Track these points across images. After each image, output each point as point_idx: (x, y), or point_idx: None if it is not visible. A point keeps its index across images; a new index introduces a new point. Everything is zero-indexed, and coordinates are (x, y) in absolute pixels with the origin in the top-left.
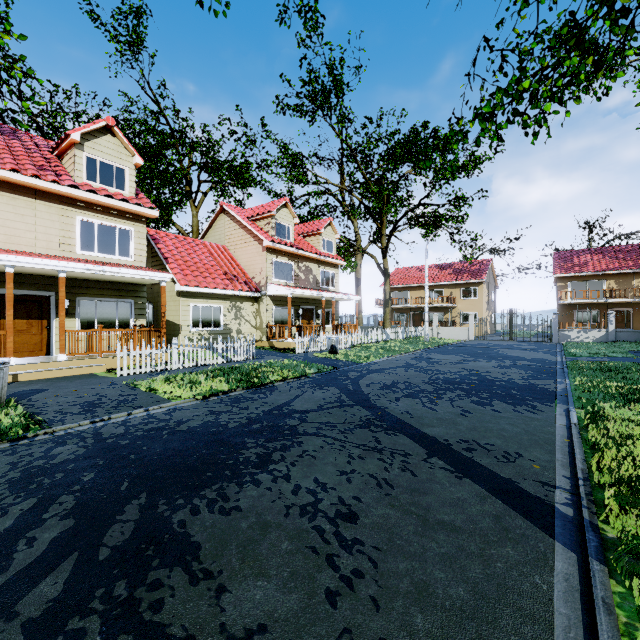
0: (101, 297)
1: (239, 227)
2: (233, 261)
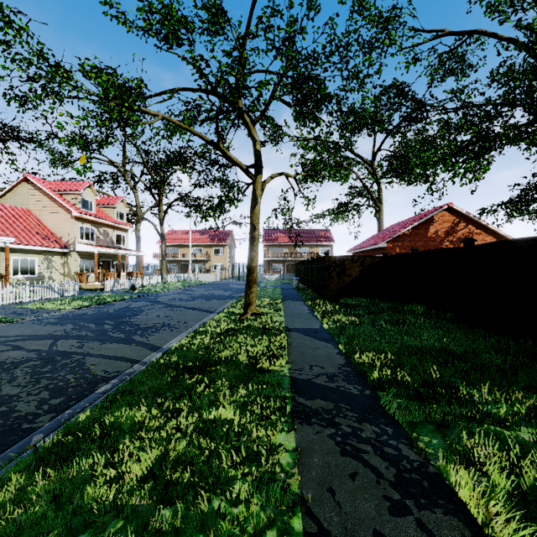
0: None
1: (46, 197)
2: (40, 223)
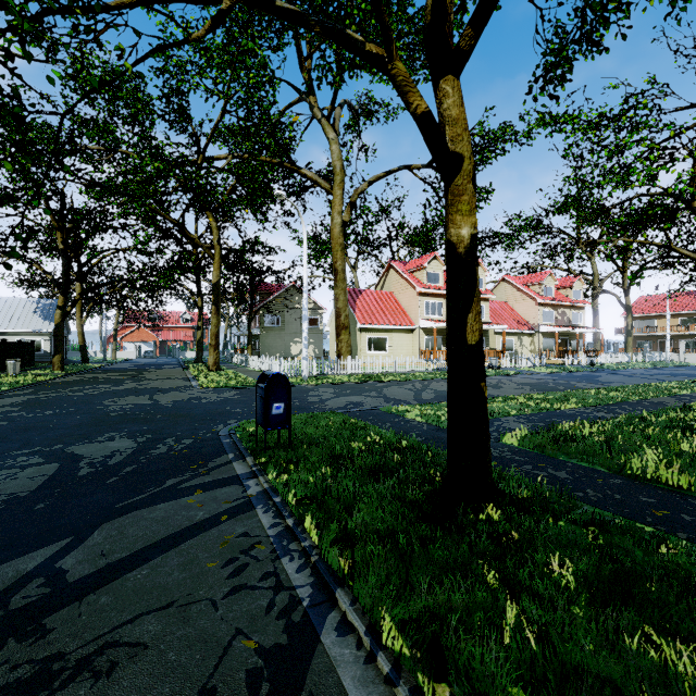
0: None
1: (517, 290)
2: (513, 311)
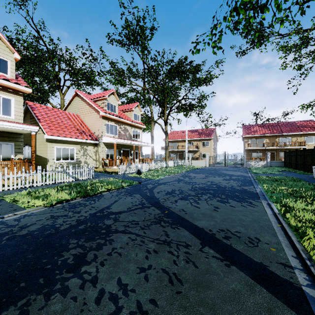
0: None
1: (86, 104)
2: (83, 123)
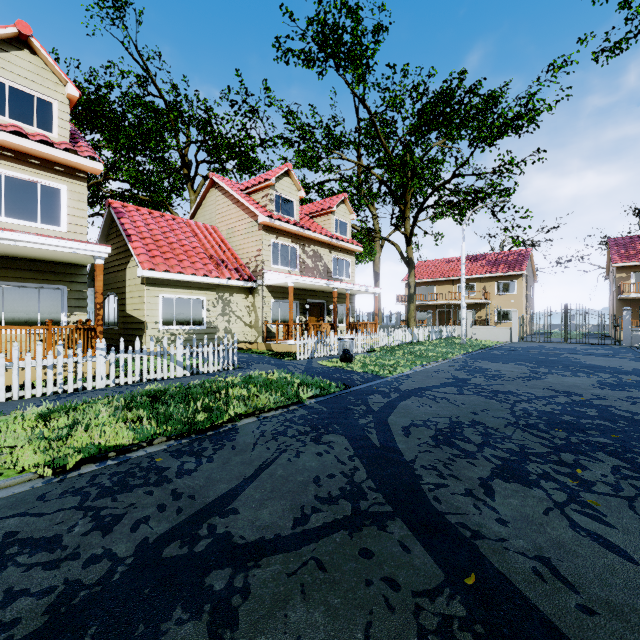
0: (12, 281)
1: (231, 202)
2: (224, 244)
